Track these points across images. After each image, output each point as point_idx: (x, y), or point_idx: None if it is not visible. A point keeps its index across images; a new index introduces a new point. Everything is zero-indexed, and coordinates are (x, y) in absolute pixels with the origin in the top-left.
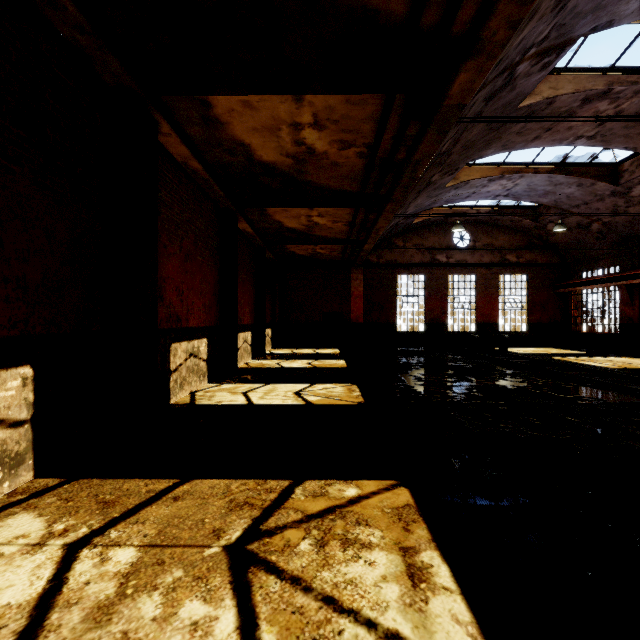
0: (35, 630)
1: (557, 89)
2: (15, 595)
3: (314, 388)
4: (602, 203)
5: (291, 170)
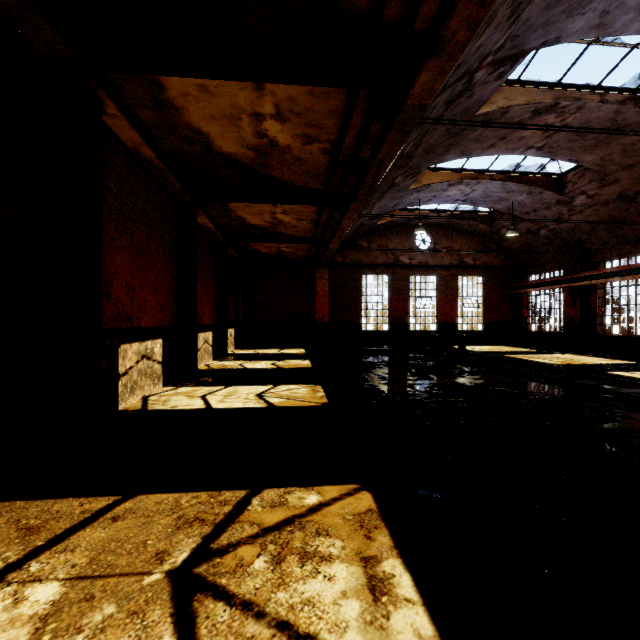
0: None
1: (511, 100)
2: None
3: (277, 389)
4: (549, 211)
5: (253, 163)
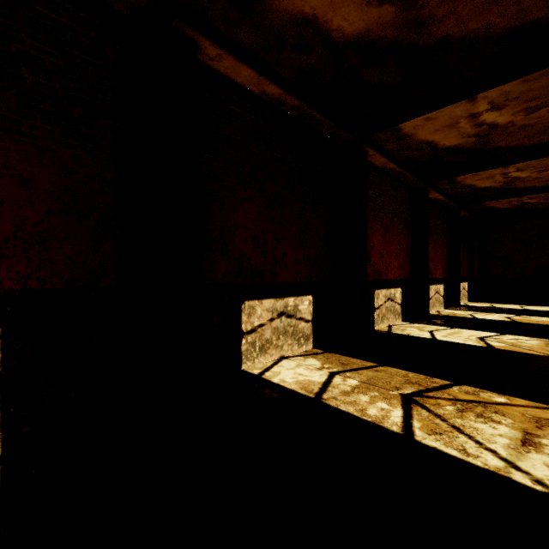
0: (324, 389)
1: None
2: (316, 379)
3: (502, 337)
4: None
5: (475, 145)
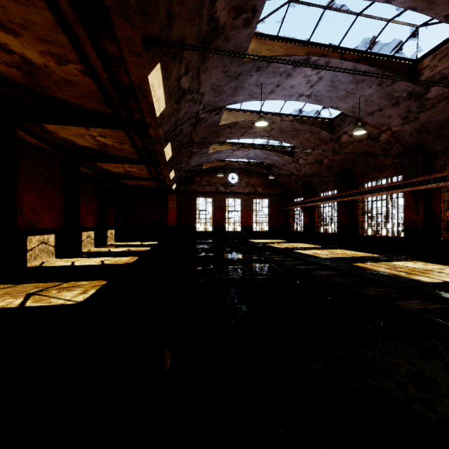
0: None
1: (237, 118)
2: None
3: (114, 259)
4: (291, 165)
5: (100, 149)
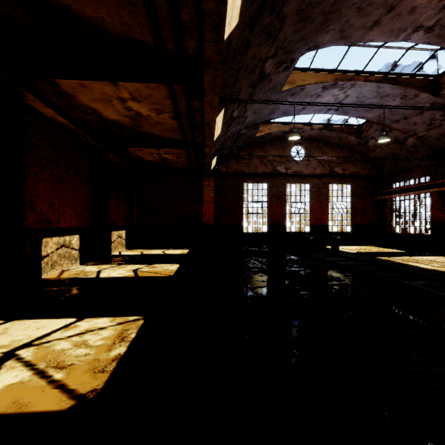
0: None
1: None
2: None
3: (65, 332)
4: (420, 117)
5: None
